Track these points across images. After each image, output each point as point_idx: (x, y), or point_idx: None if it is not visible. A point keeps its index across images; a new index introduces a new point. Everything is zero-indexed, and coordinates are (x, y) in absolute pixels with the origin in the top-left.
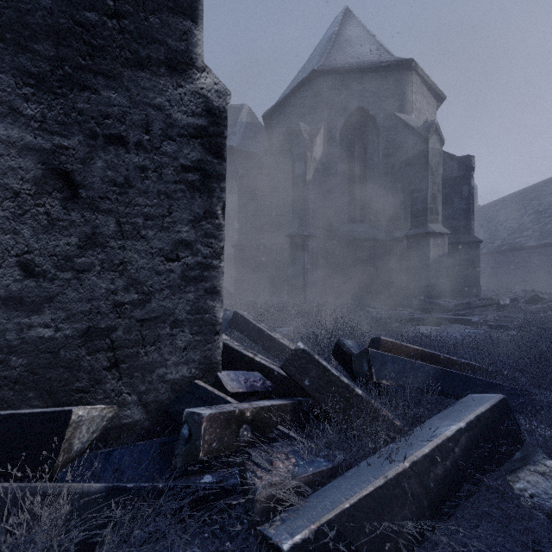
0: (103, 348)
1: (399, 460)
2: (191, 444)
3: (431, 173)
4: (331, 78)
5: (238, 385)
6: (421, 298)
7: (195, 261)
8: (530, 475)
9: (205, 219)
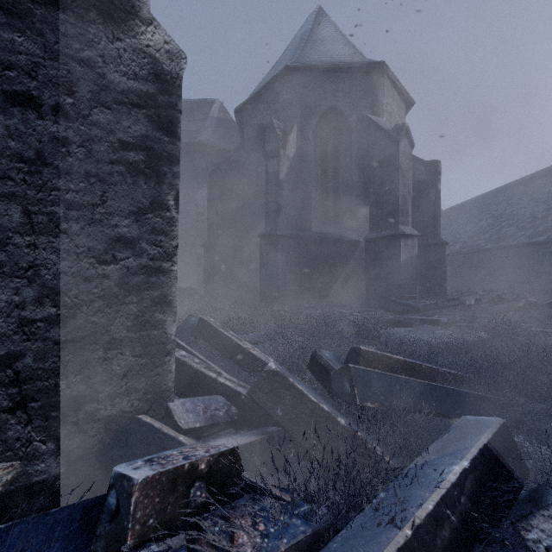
0: (1, 383)
1: (398, 524)
2: (117, 522)
3: (402, 176)
4: (305, 75)
5: (195, 417)
6: (392, 299)
7: (138, 264)
8: (545, 523)
9: (152, 211)
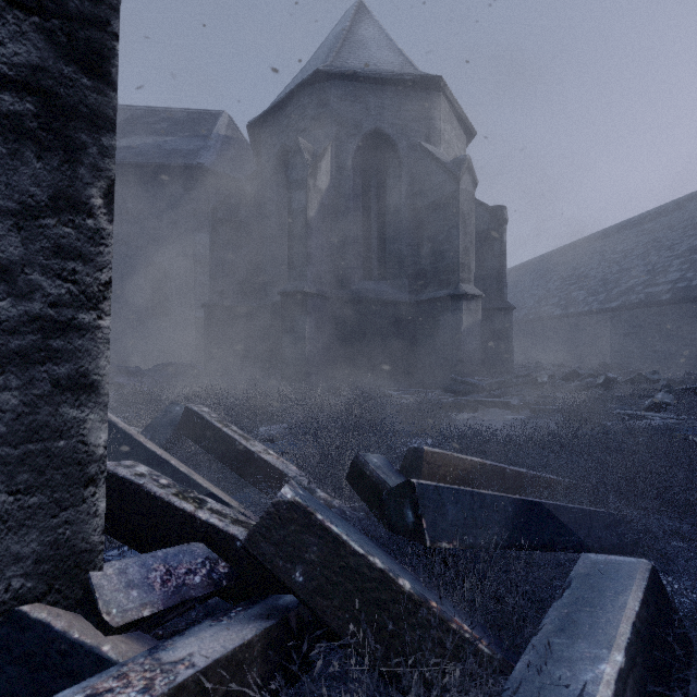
0: None
1: None
2: None
3: (463, 221)
4: (341, 84)
5: (143, 596)
6: (452, 377)
7: (23, 313)
8: None
9: (55, 213)
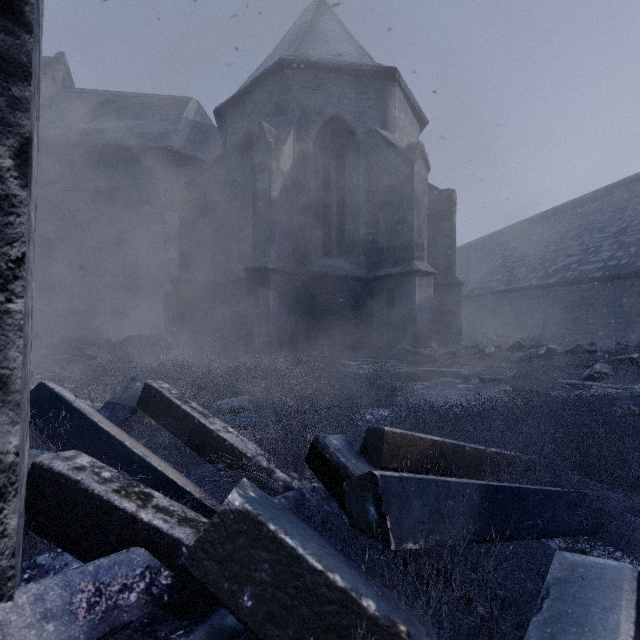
0: None
1: None
2: None
3: (417, 203)
4: (303, 73)
5: (60, 630)
6: (406, 348)
7: None
8: None
9: None
